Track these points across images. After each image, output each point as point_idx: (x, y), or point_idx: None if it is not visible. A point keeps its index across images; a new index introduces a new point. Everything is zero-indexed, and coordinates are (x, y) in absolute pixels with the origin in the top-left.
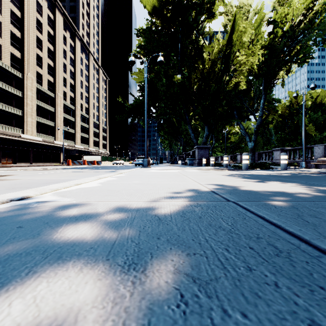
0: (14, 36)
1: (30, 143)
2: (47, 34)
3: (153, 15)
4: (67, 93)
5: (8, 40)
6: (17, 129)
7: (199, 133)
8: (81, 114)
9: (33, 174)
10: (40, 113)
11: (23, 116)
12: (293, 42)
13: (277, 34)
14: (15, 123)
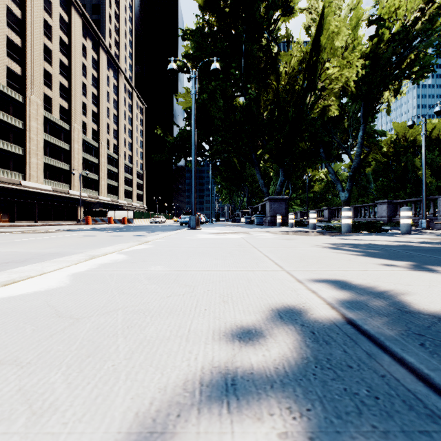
0: (11, 44)
1: (34, 194)
2: (59, 43)
3: (205, 9)
4: (88, 125)
5: (3, 49)
6: (15, 174)
7: (271, 180)
8: (108, 153)
9: (13, 241)
10: (49, 151)
11: (25, 156)
12: (404, 49)
13: (383, 38)
14: (13, 165)
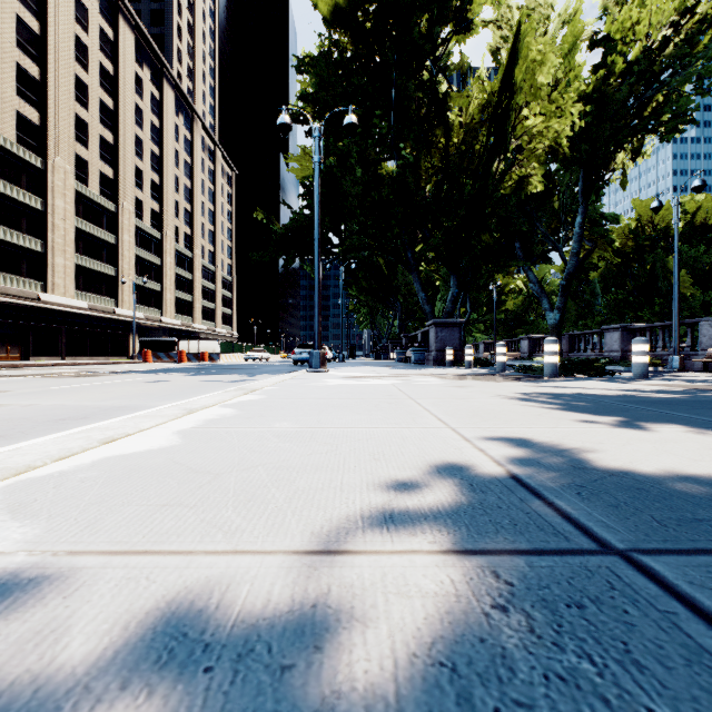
0: (24, 76)
1: (60, 314)
2: (100, 73)
3: (333, 24)
4: (144, 204)
5: (12, 84)
6: (31, 283)
7: (437, 292)
8: (176, 249)
9: (48, 389)
10: (84, 246)
11: (45, 254)
12: (648, 87)
13: (613, 69)
14: (27, 268)
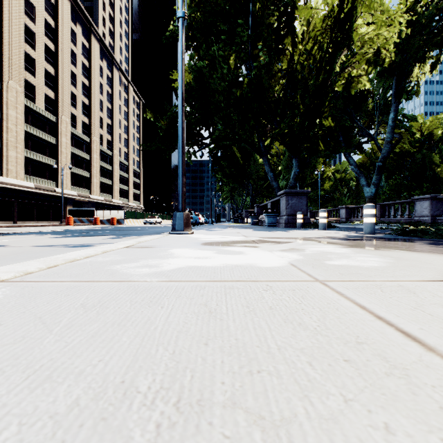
0: None
1: (13, 191)
2: (44, 25)
3: None
4: (77, 118)
5: None
6: None
7: (277, 176)
8: (101, 149)
9: None
10: (32, 145)
11: (1, 149)
12: None
13: None
14: None
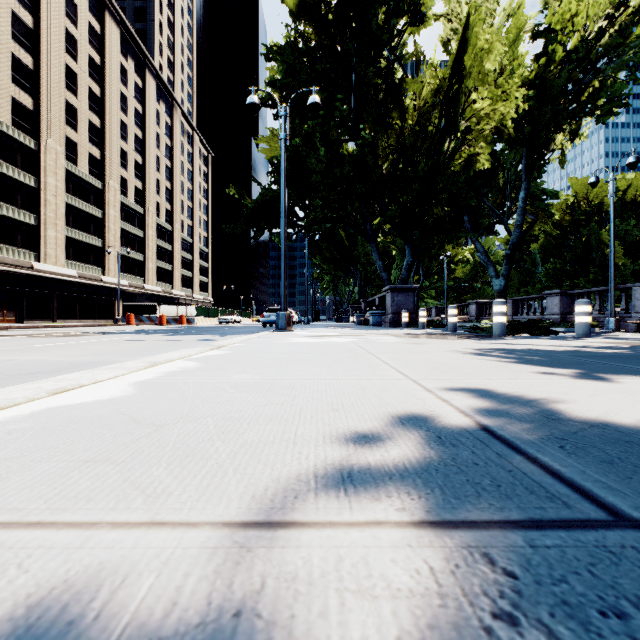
0: (19, 66)
1: (52, 281)
2: (88, 63)
3: (298, 16)
4: (128, 182)
5: (8, 73)
6: (25, 253)
7: (393, 261)
8: (157, 223)
9: (31, 347)
10: (73, 220)
11: (38, 227)
12: (585, 74)
13: (554, 57)
14: (22, 239)
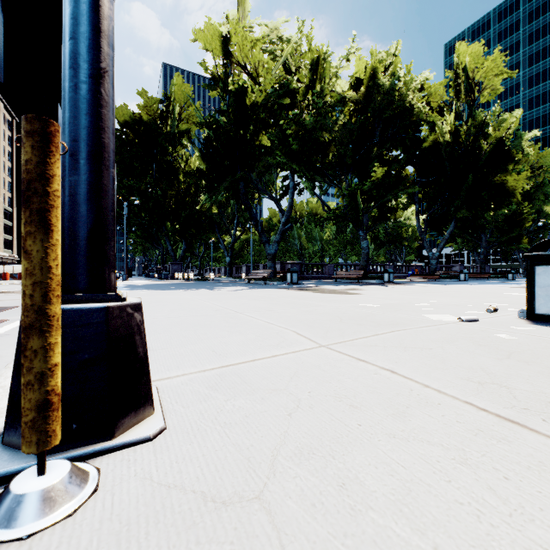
0: None
1: None
2: None
3: (125, 126)
4: None
5: None
6: None
7: None
8: None
9: None
10: None
11: None
12: None
13: None
14: None
